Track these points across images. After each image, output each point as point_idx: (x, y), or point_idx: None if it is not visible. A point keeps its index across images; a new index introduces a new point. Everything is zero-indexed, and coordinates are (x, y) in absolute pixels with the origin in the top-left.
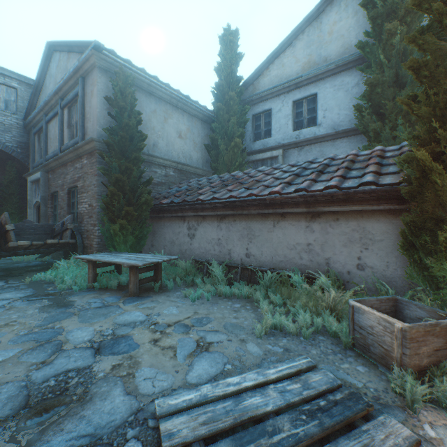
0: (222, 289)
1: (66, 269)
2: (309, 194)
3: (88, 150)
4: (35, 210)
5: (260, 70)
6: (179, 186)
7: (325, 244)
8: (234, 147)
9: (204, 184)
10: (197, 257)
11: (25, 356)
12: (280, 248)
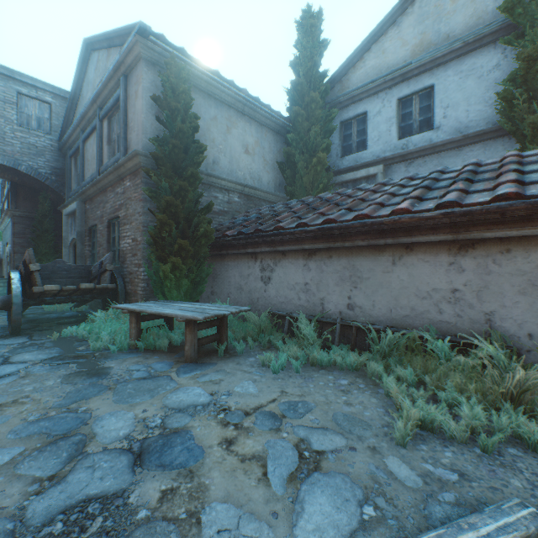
0: (316, 355)
1: (103, 322)
2: (461, 211)
3: (131, 168)
4: (71, 249)
5: (351, 61)
6: (246, 214)
7: (485, 291)
8: (317, 163)
9: (282, 210)
10: (274, 308)
11: (26, 464)
12: (404, 296)
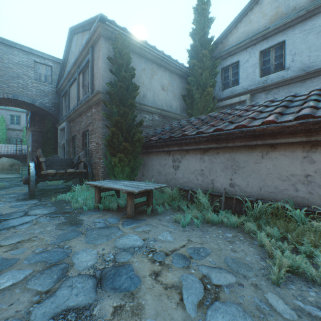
0: (209, 216)
1: (79, 192)
2: (314, 121)
3: (95, 101)
4: (62, 149)
5: (229, 29)
6: (163, 127)
7: None
8: (206, 95)
9: (185, 124)
10: (181, 185)
11: (32, 281)
12: (269, 179)
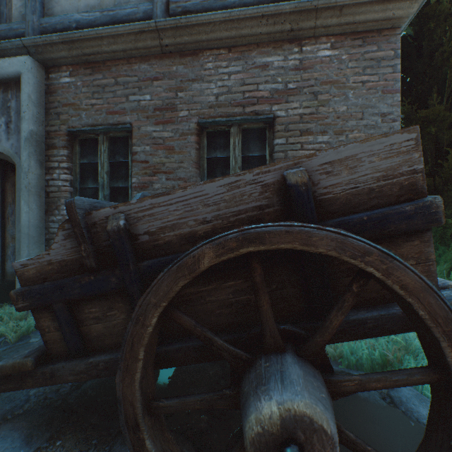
0: None
1: None
2: None
3: (357, 22)
4: None
5: None
6: None
7: None
8: None
9: None
10: None
11: None
12: None
